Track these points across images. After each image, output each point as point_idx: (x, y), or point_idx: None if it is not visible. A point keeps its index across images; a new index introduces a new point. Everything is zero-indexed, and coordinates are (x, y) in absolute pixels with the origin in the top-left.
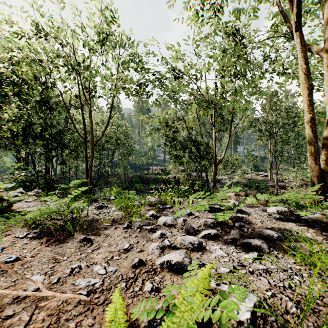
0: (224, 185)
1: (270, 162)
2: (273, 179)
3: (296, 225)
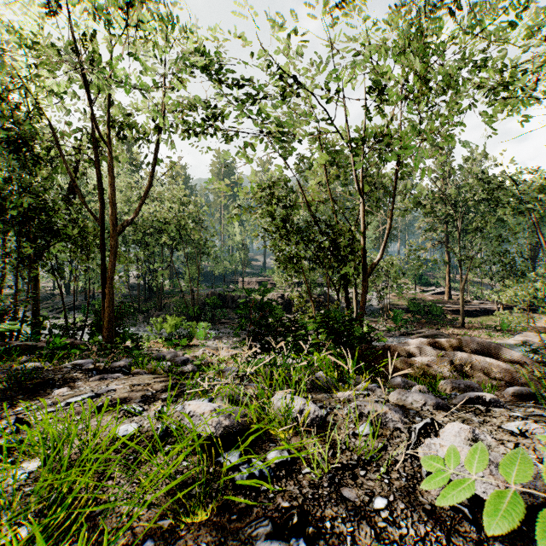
0: (369, 309)
1: (447, 270)
2: (452, 299)
3: None
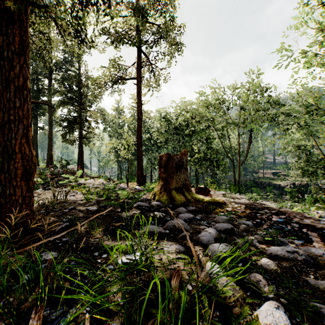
0: None
1: None
2: None
3: None
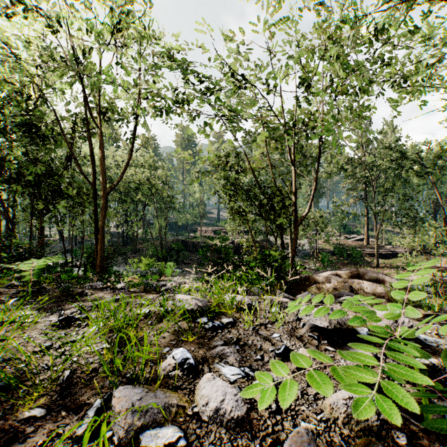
0: (303, 253)
1: (365, 221)
2: (370, 245)
3: None
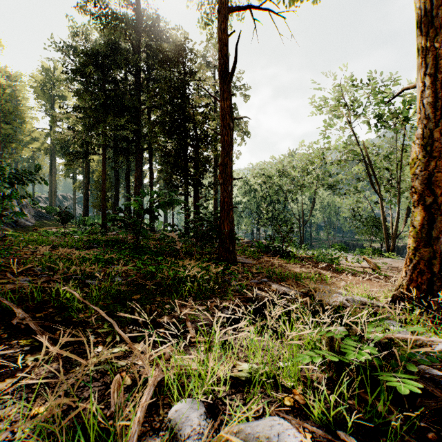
0: None
1: None
2: None
3: (350, 256)
